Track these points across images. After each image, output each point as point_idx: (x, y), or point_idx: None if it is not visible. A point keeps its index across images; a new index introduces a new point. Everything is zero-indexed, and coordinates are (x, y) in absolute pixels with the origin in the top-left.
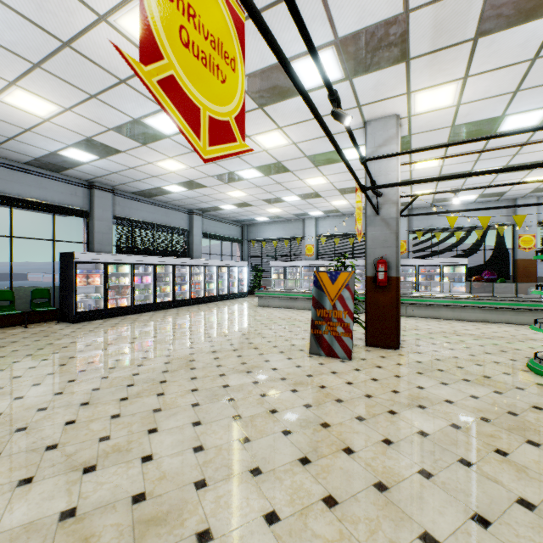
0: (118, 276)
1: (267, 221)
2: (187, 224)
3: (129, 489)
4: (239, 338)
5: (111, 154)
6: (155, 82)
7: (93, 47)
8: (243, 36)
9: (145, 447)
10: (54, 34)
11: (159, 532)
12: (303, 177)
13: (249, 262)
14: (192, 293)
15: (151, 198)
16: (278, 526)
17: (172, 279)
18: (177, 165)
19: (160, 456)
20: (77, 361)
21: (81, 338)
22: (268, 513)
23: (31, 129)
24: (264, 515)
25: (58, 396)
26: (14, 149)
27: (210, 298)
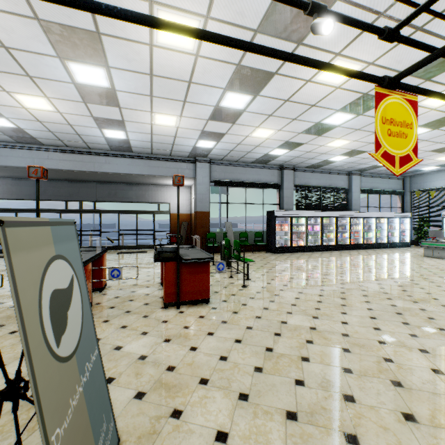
0: (297, 225)
1: (437, 170)
2: (346, 183)
3: (338, 330)
4: (403, 279)
5: (297, 147)
6: (379, 156)
7: (300, 96)
8: (416, 108)
9: (341, 318)
10: (282, 99)
11: (360, 349)
12: None
13: (412, 213)
14: (351, 239)
15: (318, 169)
16: (442, 376)
17: (335, 228)
18: (342, 142)
19: (352, 324)
20: (286, 273)
21: (282, 262)
22: (434, 369)
23: (259, 145)
24: (430, 368)
25: (285, 286)
26: (248, 157)
27: (368, 245)
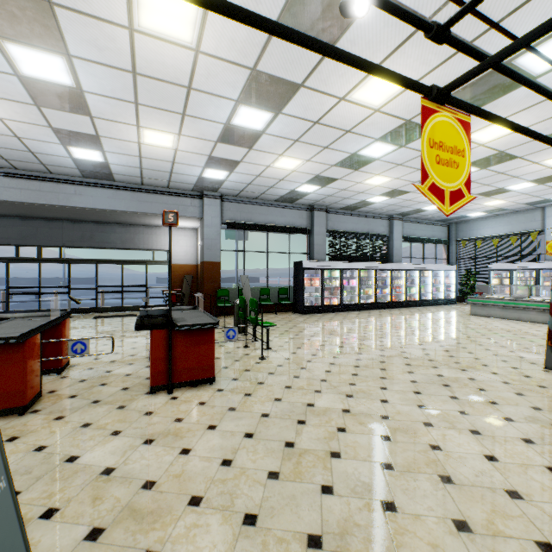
0: (330, 279)
1: (483, 216)
2: (387, 230)
3: (377, 411)
4: (449, 342)
5: (330, 183)
6: (426, 190)
7: (332, 118)
8: (469, 131)
9: (380, 395)
10: (310, 120)
11: (402, 435)
12: (538, 160)
13: (458, 265)
14: (392, 296)
15: (354, 211)
16: (497, 463)
17: (374, 283)
18: (382, 179)
19: (393, 402)
20: (316, 339)
21: (312, 325)
22: (487, 455)
23: (283, 179)
24: (483, 454)
25: (314, 356)
26: (271, 193)
27: (411, 302)
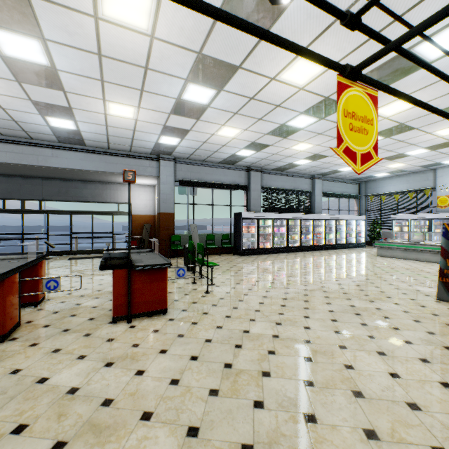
0: (264, 227)
1: (387, 176)
2: (310, 187)
3: (301, 337)
4: (360, 278)
5: (263, 148)
6: (341, 152)
7: (265, 94)
8: (377, 104)
9: (304, 323)
10: (247, 96)
11: (322, 356)
12: (431, 130)
13: (367, 216)
14: (314, 241)
15: (284, 171)
16: (399, 380)
17: (299, 230)
18: (306, 145)
19: (314, 329)
20: (252, 276)
21: (249, 264)
22: (391, 373)
23: (225, 144)
24: (388, 372)
25: (250, 291)
26: (215, 157)
27: (329, 246)
